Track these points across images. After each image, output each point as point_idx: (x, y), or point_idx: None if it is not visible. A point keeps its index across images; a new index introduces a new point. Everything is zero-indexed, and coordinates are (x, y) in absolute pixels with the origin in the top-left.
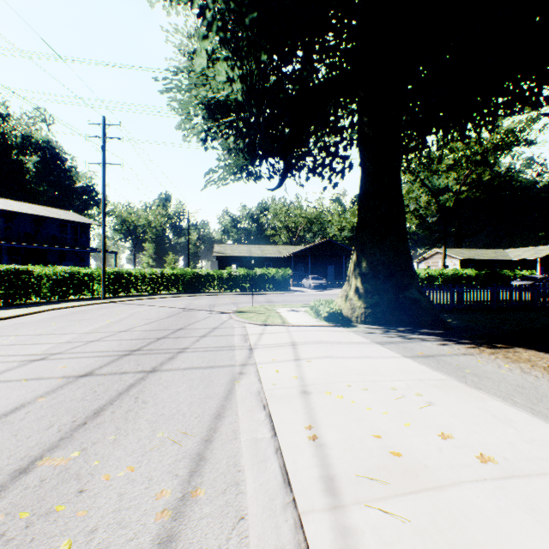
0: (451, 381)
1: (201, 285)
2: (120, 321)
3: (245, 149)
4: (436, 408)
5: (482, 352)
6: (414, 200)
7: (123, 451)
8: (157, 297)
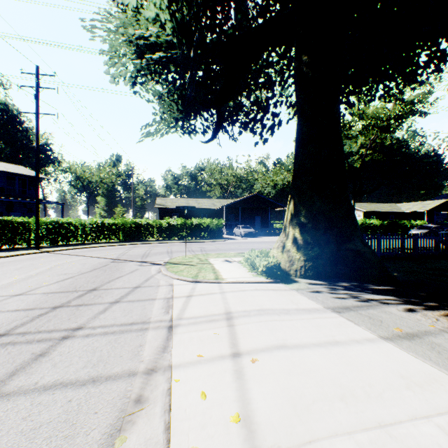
0: None
1: (141, 234)
2: (30, 277)
3: (180, 102)
4: None
5: None
6: None
7: None
8: (95, 246)
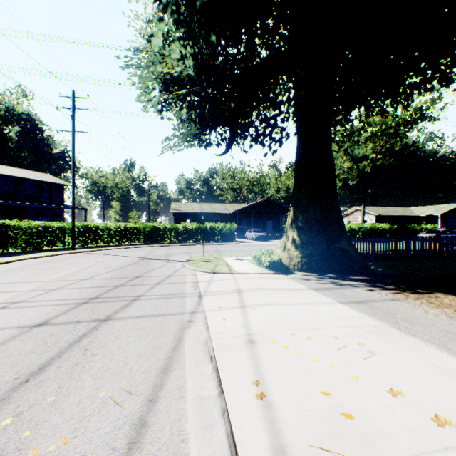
0: (386, 327)
1: (159, 237)
2: (84, 269)
3: (197, 120)
4: (378, 358)
5: (407, 297)
6: (339, 166)
7: (60, 416)
8: (121, 247)
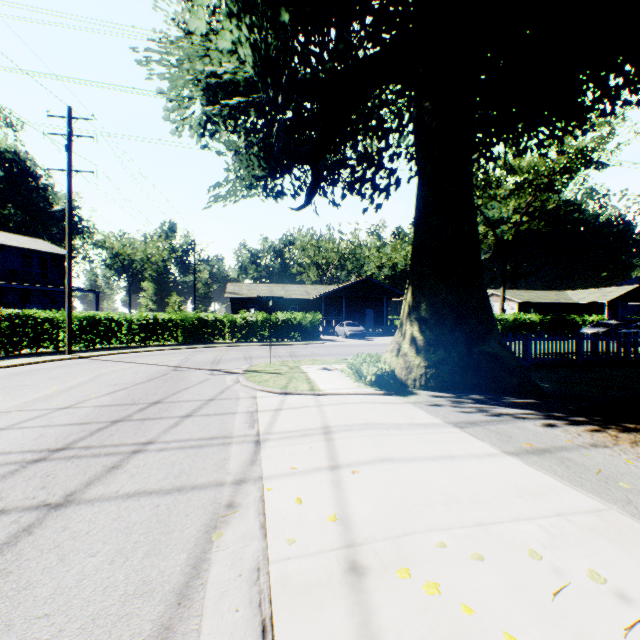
0: (616, 515)
1: (207, 333)
2: (72, 388)
3: (262, 155)
4: None
5: (618, 440)
6: None
7: None
8: (146, 349)
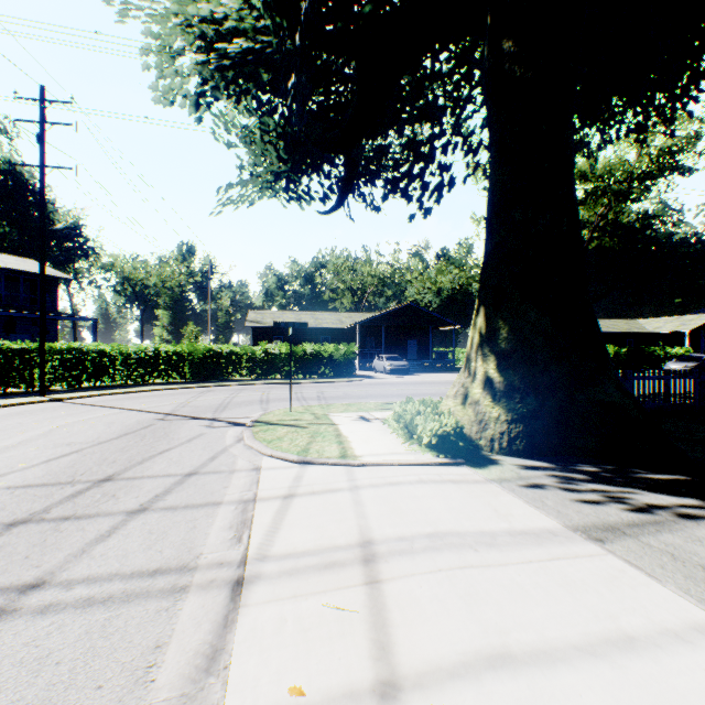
0: None
1: (220, 369)
2: (1, 451)
3: (281, 143)
4: None
5: None
6: None
7: None
8: (141, 389)
